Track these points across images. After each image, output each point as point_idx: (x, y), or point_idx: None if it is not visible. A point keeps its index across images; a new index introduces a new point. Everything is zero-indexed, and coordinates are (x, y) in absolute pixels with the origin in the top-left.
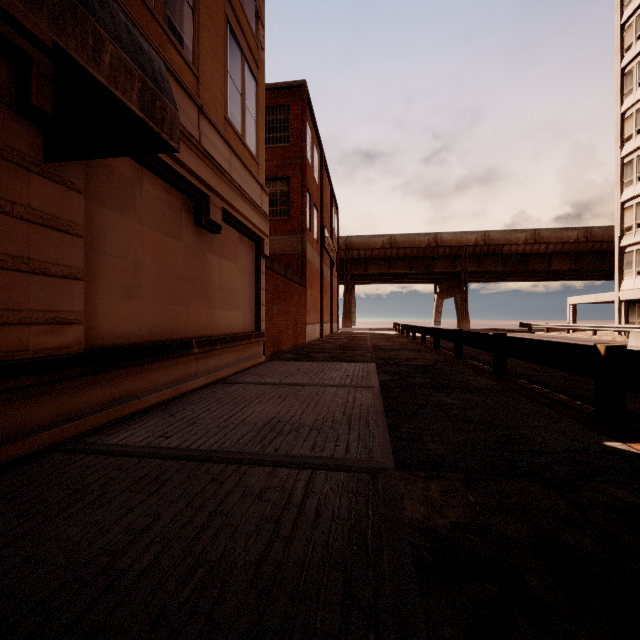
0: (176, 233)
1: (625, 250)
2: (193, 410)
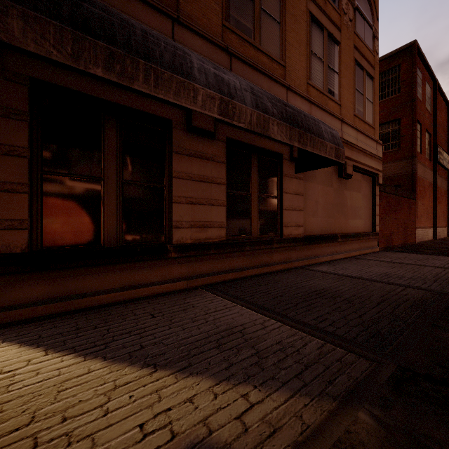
0: (330, 184)
1: None
2: (342, 265)
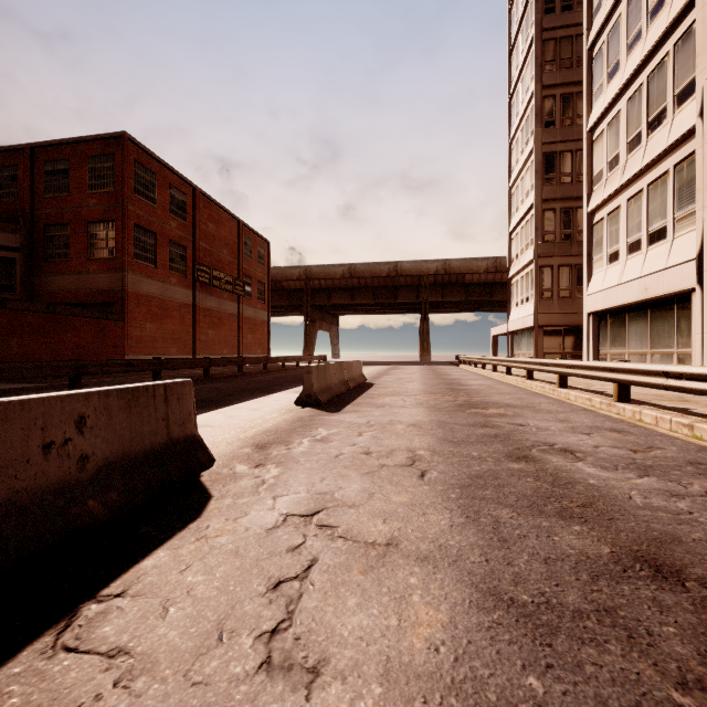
0: None
1: (512, 282)
2: None
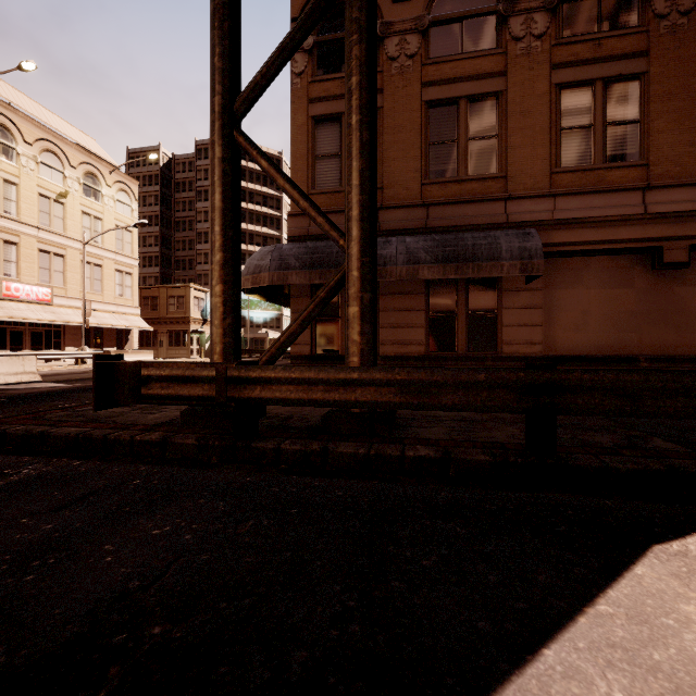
0: (625, 284)
1: None
2: None
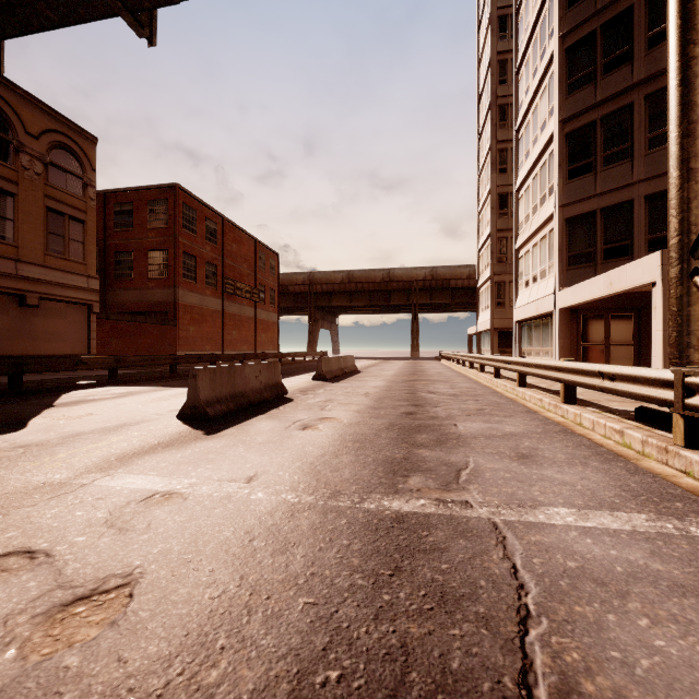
0: (5, 312)
1: (480, 291)
2: None
